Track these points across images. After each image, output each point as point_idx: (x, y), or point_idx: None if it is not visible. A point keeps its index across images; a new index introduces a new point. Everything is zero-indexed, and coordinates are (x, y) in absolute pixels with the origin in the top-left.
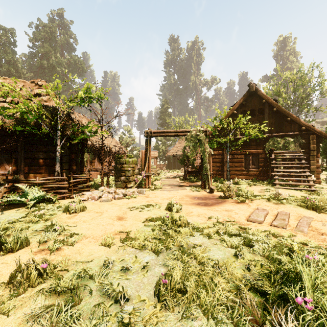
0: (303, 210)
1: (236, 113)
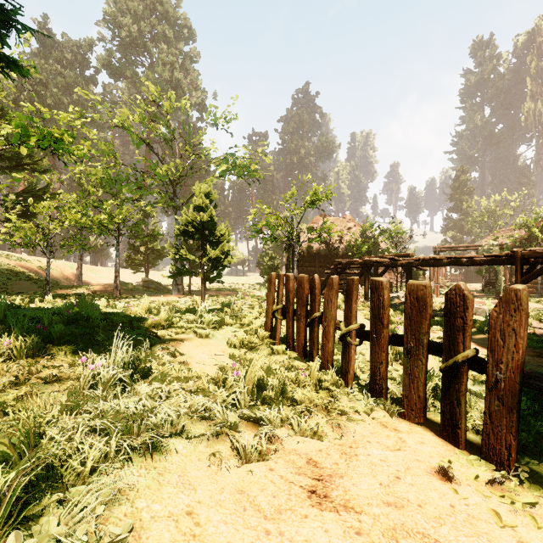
0: None
1: None
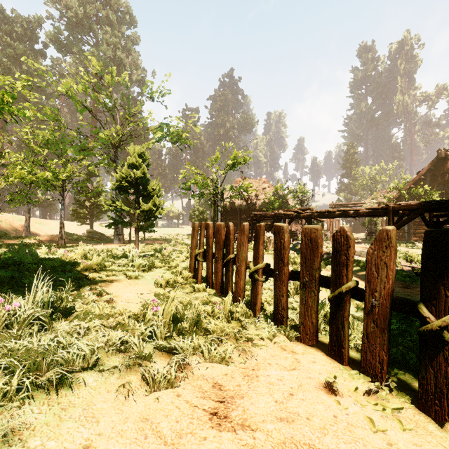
0: (420, 251)
1: (424, 178)
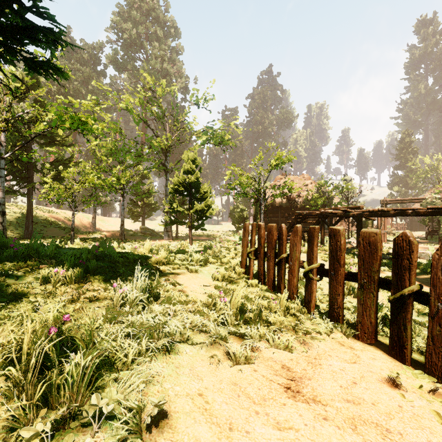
0: None
1: None
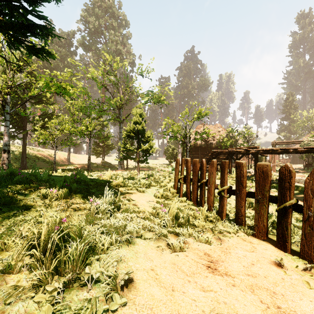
0: None
1: None
